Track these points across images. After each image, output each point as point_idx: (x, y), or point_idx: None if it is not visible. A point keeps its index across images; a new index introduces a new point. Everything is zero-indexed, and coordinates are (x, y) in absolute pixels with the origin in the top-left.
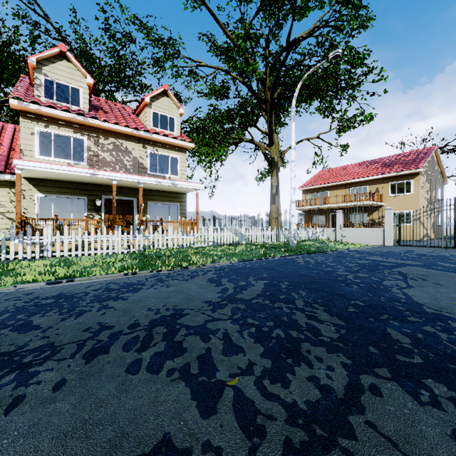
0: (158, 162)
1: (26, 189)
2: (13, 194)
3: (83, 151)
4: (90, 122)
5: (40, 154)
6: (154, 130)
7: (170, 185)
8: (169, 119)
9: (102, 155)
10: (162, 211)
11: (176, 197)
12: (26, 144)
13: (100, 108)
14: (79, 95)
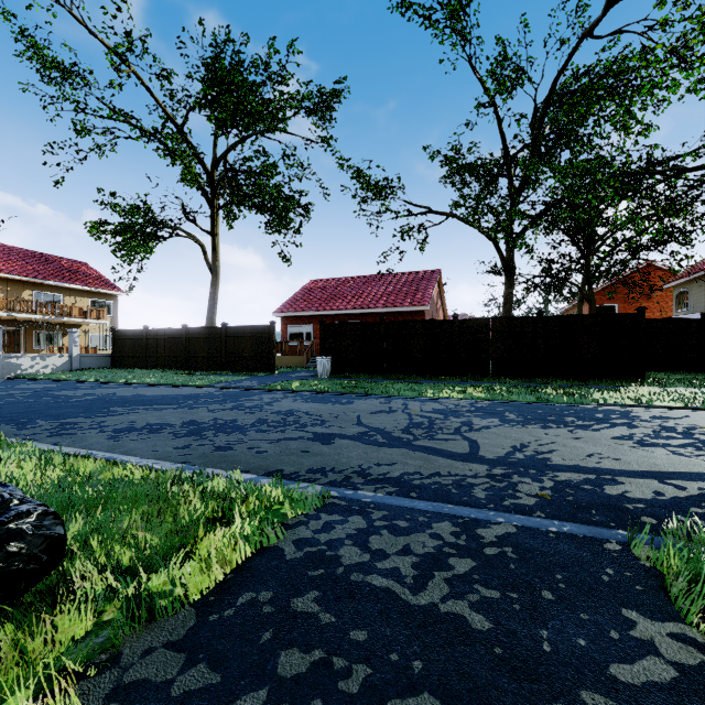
0: None
1: None
2: None
3: None
4: None
5: None
6: None
7: None
8: None
9: None
10: None
11: None
12: None
13: None
14: None
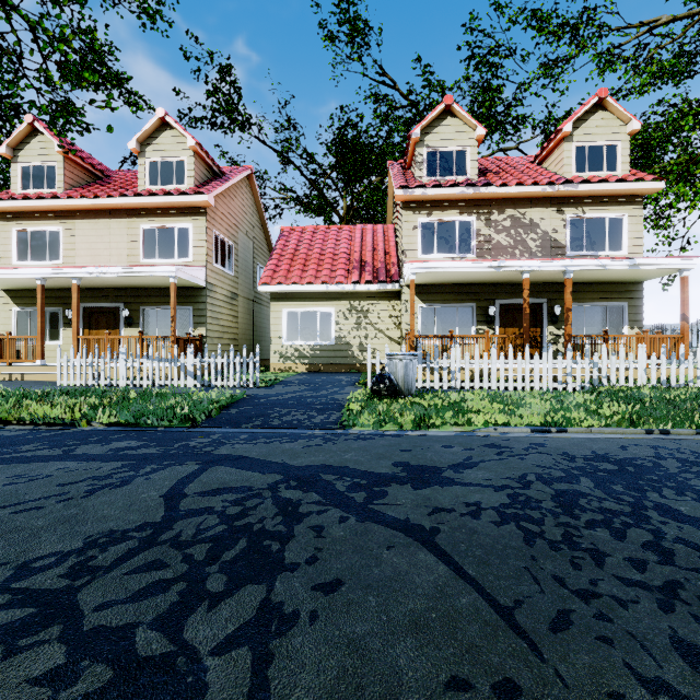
0: (584, 232)
1: (408, 300)
2: (392, 308)
3: (470, 238)
4: (482, 193)
5: (422, 253)
6: (581, 177)
7: (624, 269)
8: (606, 149)
9: (496, 239)
10: (592, 318)
11: (620, 291)
12: (408, 242)
13: (486, 170)
14: (465, 160)
